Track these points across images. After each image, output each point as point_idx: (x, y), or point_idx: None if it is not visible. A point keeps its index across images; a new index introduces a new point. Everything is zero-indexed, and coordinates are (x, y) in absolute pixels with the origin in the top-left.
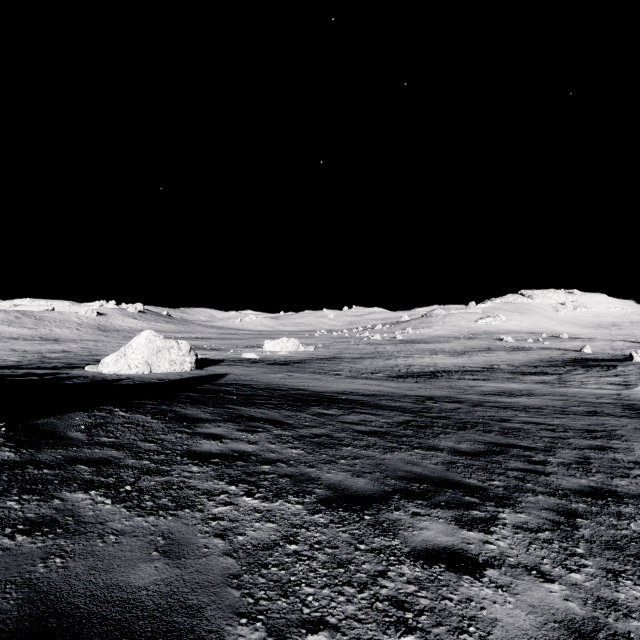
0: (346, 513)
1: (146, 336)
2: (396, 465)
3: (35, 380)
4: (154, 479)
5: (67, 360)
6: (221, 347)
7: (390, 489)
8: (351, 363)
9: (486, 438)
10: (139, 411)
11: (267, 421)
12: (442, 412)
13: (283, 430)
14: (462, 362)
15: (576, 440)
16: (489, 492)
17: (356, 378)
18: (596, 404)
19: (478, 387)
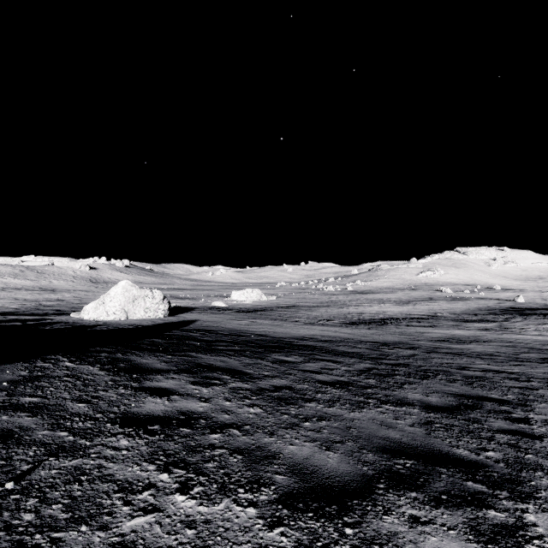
0: (318, 523)
1: (123, 286)
2: (369, 428)
3: (17, 325)
4: (59, 464)
5: (59, 307)
6: (194, 296)
7: (370, 471)
8: (308, 311)
9: (453, 389)
10: (88, 361)
11: (225, 371)
12: (400, 359)
13: (241, 382)
14: (408, 310)
15: (546, 391)
16: (491, 471)
17: (313, 324)
18: (545, 351)
19: (427, 333)
